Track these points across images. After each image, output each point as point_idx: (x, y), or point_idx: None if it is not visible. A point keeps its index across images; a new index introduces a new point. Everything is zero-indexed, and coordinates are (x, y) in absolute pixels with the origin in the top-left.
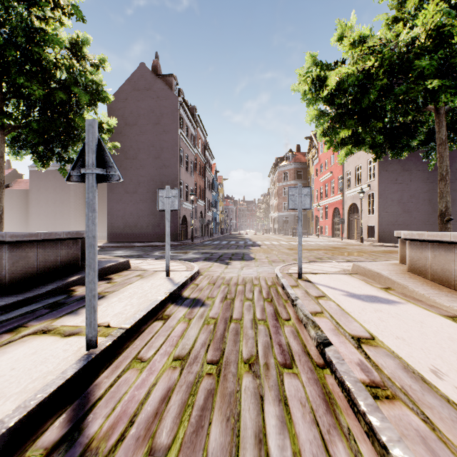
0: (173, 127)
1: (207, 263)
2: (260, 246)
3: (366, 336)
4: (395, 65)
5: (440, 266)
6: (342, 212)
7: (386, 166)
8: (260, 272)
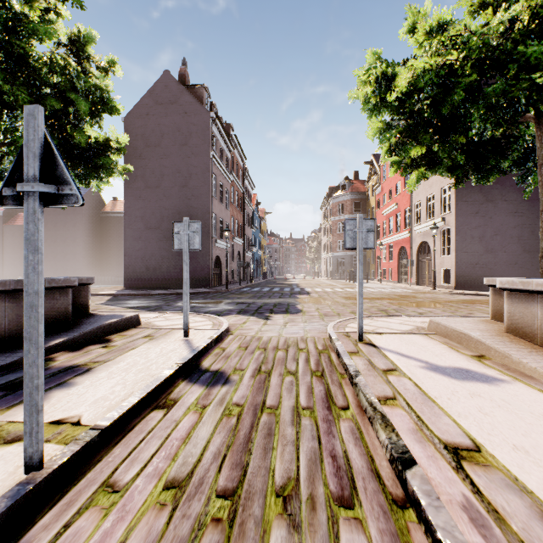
0: (203, 149)
1: (241, 318)
2: (310, 294)
3: (467, 445)
4: (485, 59)
5: None
6: (410, 252)
7: (465, 196)
8: (308, 330)
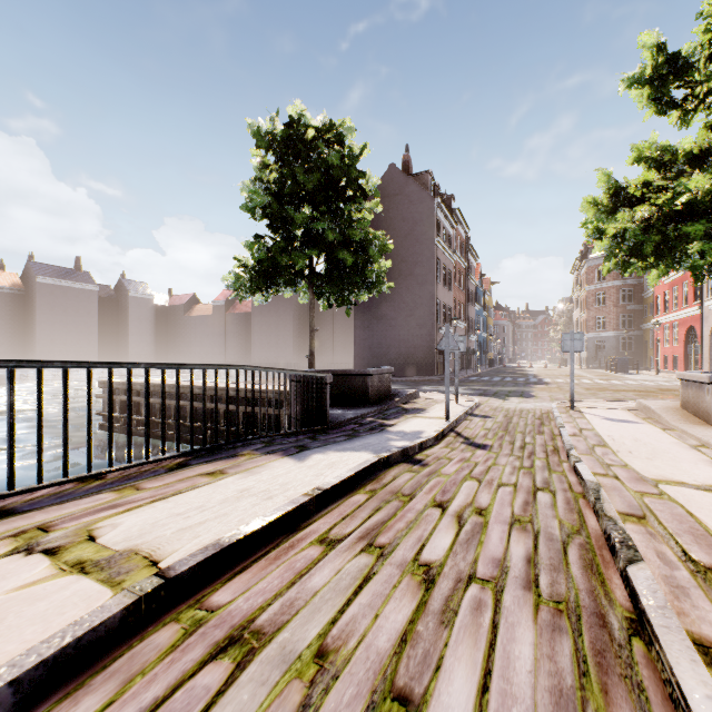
0: (428, 236)
1: (483, 398)
2: (547, 385)
3: (589, 429)
4: (688, 203)
5: (694, 401)
6: (700, 334)
7: None
8: (537, 406)
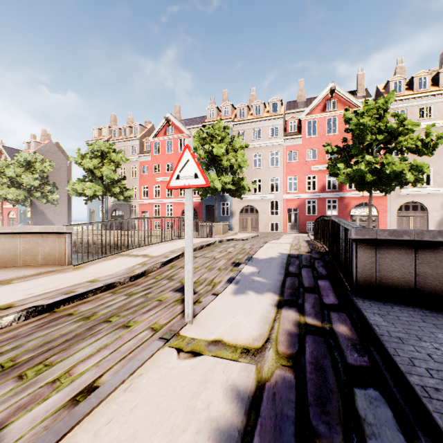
0: None
1: None
2: None
3: None
4: None
5: None
6: None
7: None
8: None
